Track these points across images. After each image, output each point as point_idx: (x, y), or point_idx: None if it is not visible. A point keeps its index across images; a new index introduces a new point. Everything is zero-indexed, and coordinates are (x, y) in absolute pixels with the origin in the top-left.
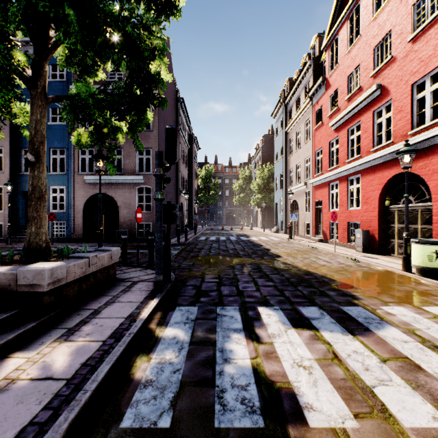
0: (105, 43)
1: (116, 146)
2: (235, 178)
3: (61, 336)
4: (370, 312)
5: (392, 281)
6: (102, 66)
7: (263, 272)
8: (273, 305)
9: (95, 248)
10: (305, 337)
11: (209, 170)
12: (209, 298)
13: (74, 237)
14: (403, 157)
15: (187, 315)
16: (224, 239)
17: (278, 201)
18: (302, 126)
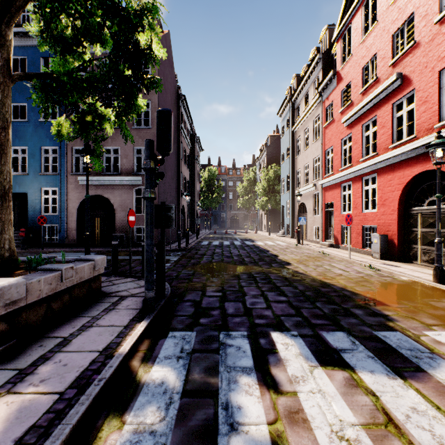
0: (79, 1)
1: (102, 138)
2: (239, 180)
3: (4, 384)
4: (414, 340)
5: (425, 295)
6: (89, 48)
7: (273, 283)
8: (289, 329)
9: None
10: (339, 383)
11: (212, 171)
12: (211, 318)
13: (68, 241)
14: (435, 150)
15: (181, 345)
16: (228, 244)
17: (285, 204)
18: (311, 124)
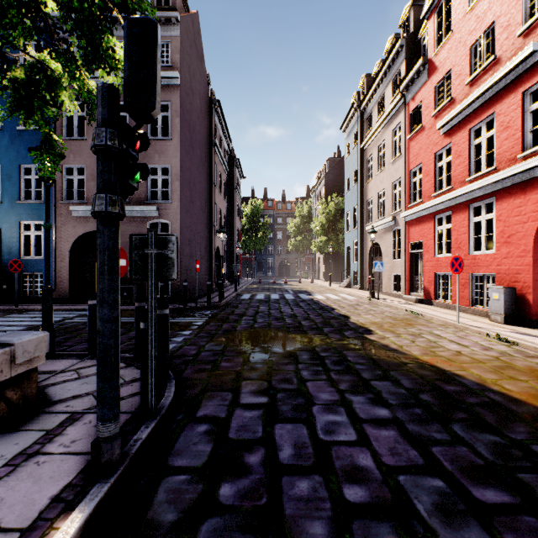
0: None
1: (56, 119)
2: (289, 216)
3: None
4: None
5: None
6: None
7: (355, 371)
8: (434, 532)
9: (79, 313)
10: None
11: (257, 205)
12: (243, 481)
13: (57, 295)
14: None
15: None
16: (277, 298)
17: (351, 245)
18: (388, 136)
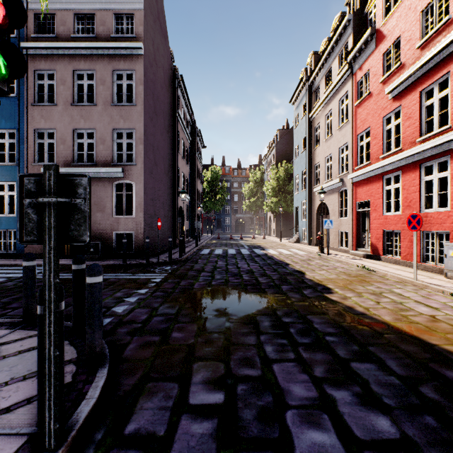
0: None
1: None
2: (244, 181)
3: None
4: None
5: None
6: None
7: (327, 345)
8: None
9: None
10: None
11: (216, 171)
12: None
13: (29, 251)
14: None
15: None
16: (234, 253)
17: (299, 205)
18: (335, 105)
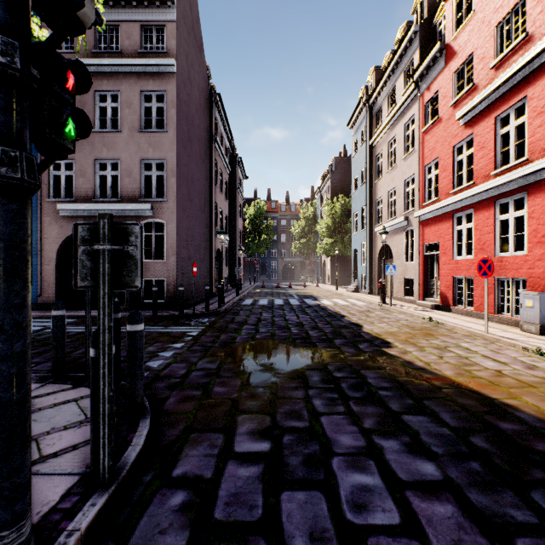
0: None
1: None
2: (293, 218)
3: None
4: None
5: None
6: None
7: (380, 399)
8: None
9: None
10: None
11: (260, 206)
12: None
13: (43, 301)
14: None
15: None
16: (281, 304)
17: (358, 247)
18: (400, 131)
